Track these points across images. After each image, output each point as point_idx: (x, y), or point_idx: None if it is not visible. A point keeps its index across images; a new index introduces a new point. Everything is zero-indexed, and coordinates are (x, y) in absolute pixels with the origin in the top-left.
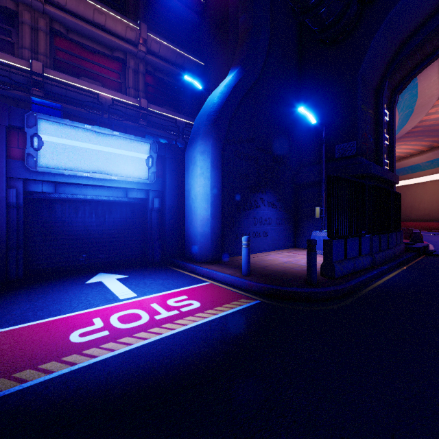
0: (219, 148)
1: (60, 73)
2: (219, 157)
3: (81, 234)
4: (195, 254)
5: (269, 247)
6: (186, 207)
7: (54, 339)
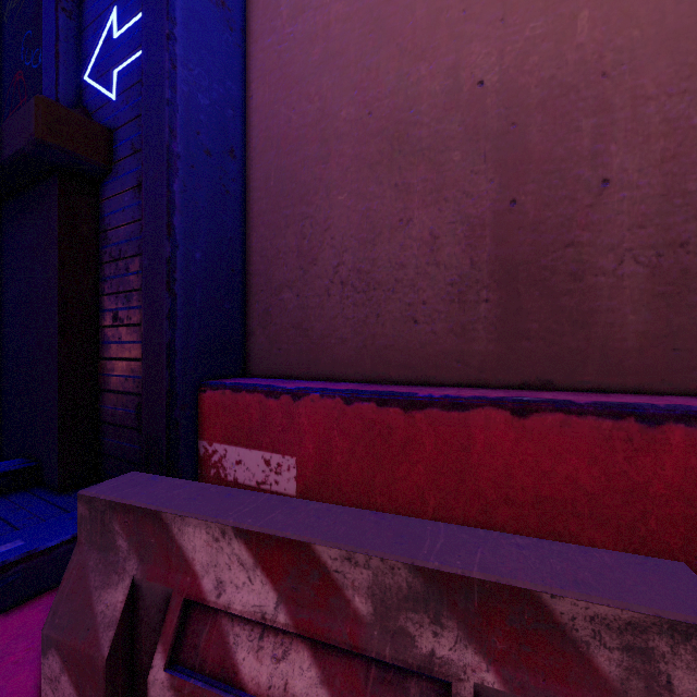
0: None
1: None
2: None
3: None
4: None
5: None
6: None
7: None
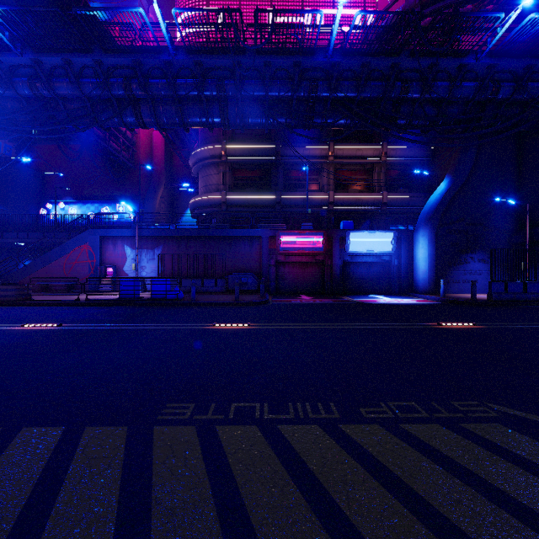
0: (433, 232)
1: (340, 193)
2: (433, 237)
3: (360, 277)
4: (419, 289)
5: (480, 290)
6: (413, 264)
7: (374, 301)
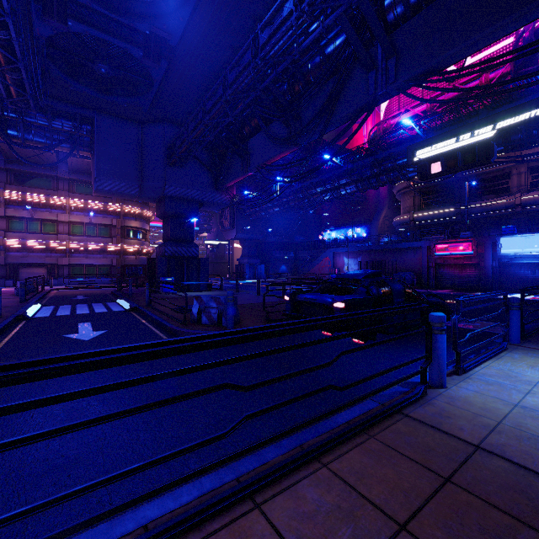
0: None
1: (530, 193)
2: None
3: (523, 278)
4: None
5: None
6: None
7: None
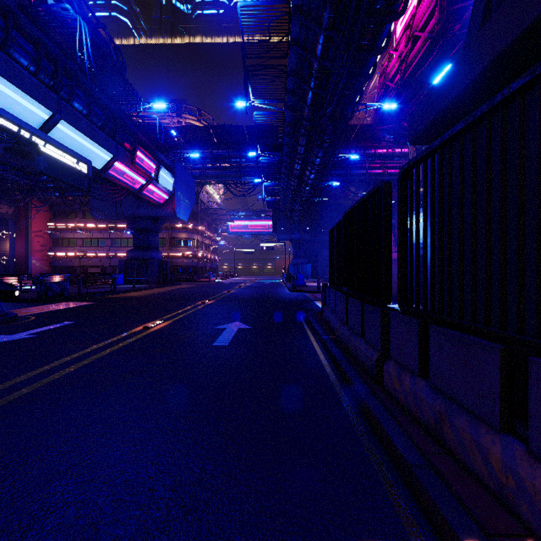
0: (429, 194)
1: None
2: (429, 204)
3: None
4: None
5: None
6: None
7: None
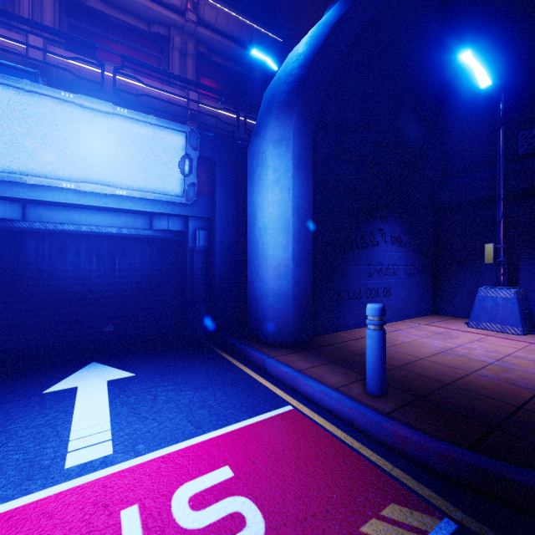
0: (308, 134)
1: (70, 53)
2: (308, 150)
3: (73, 291)
4: (265, 329)
5: (394, 314)
6: (248, 244)
7: None
